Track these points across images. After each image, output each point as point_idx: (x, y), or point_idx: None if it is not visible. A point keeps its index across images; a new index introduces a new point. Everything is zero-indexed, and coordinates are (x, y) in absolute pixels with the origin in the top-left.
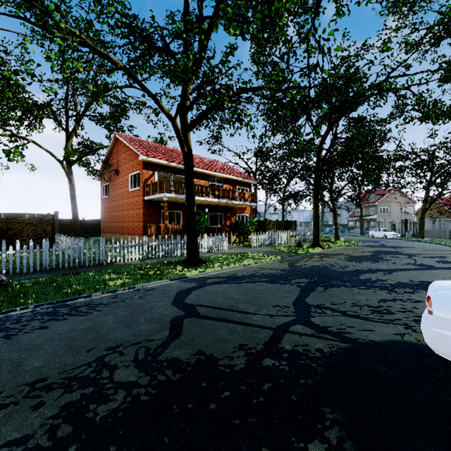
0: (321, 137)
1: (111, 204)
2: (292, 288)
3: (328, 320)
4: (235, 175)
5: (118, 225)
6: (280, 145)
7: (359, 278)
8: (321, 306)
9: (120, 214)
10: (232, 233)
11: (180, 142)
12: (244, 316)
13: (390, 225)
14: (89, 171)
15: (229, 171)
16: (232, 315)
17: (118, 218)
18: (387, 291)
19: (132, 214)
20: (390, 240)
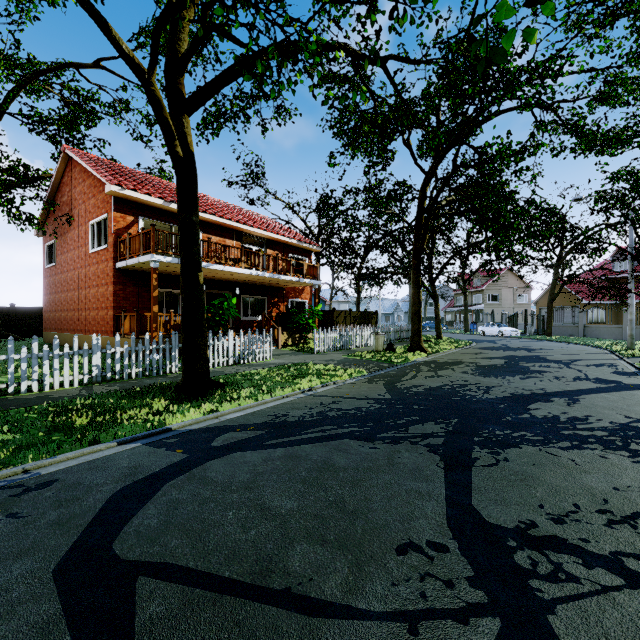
0: (425, 173)
1: (60, 278)
2: (419, 457)
3: (617, 635)
4: (286, 236)
5: (70, 315)
6: (365, 173)
7: (536, 416)
8: (535, 536)
9: (74, 296)
10: (282, 330)
11: (165, 132)
12: (312, 636)
13: (503, 318)
14: (8, 214)
15: (276, 229)
16: (263, 637)
17: (70, 302)
18: (624, 453)
19: (95, 295)
20: (510, 339)
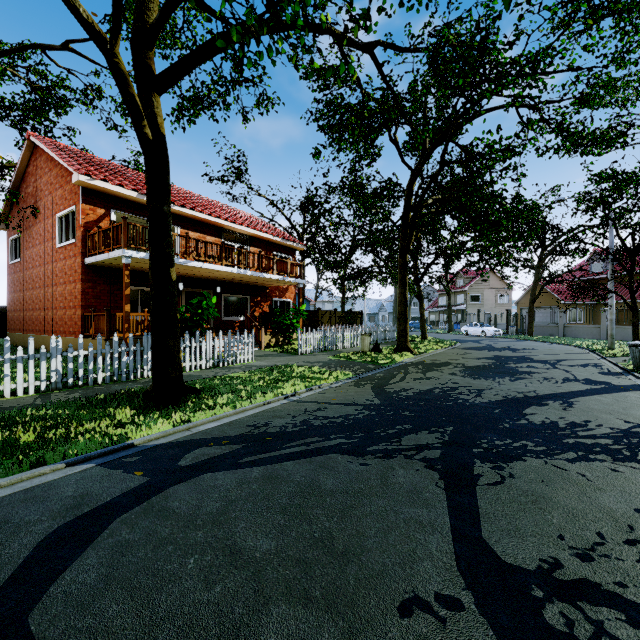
0: (412, 171)
1: (25, 275)
2: (416, 474)
3: None
4: (270, 233)
5: (36, 315)
6: (352, 167)
7: (534, 423)
8: (562, 581)
9: (40, 294)
10: (265, 330)
11: (132, 110)
12: None
13: (486, 318)
14: None
15: (259, 226)
16: None
17: (36, 301)
18: (635, 465)
19: (62, 293)
20: (493, 339)
